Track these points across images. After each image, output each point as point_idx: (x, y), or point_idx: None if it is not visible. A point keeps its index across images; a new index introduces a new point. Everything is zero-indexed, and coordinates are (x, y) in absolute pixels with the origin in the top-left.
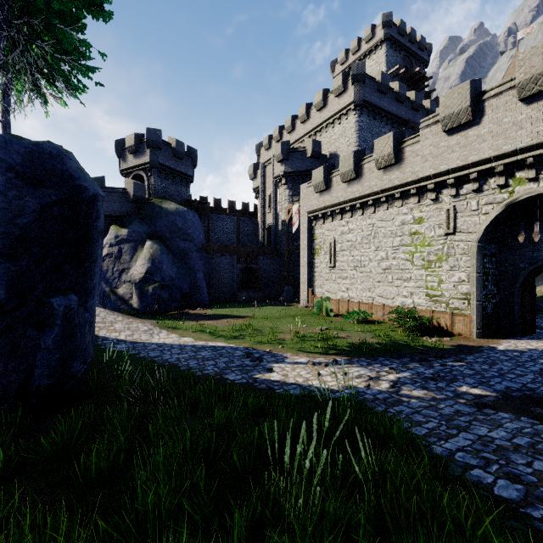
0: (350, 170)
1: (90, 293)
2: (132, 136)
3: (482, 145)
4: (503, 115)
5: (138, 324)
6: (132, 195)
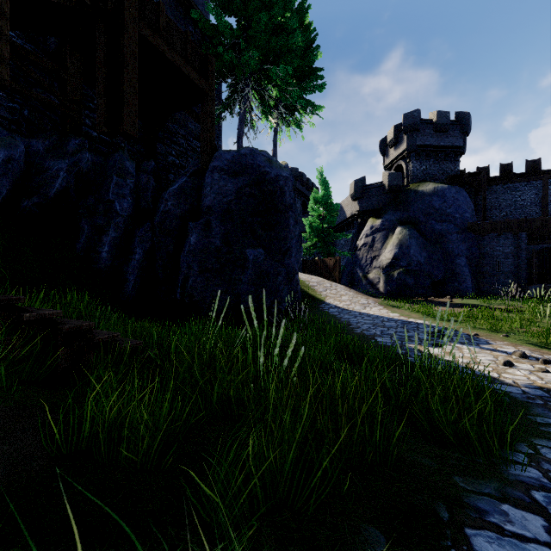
0: None
1: (285, 254)
2: (392, 129)
3: None
4: None
5: (361, 299)
6: (387, 186)
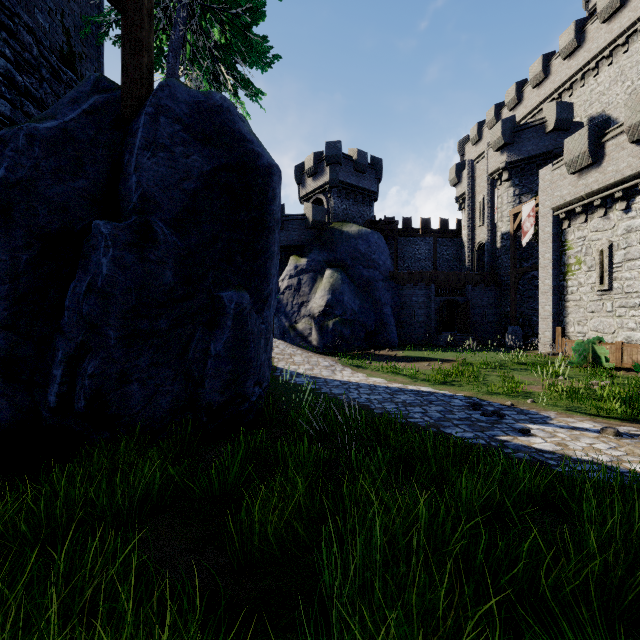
0: None
1: (265, 301)
2: (311, 156)
3: None
4: None
5: (318, 359)
6: (311, 220)
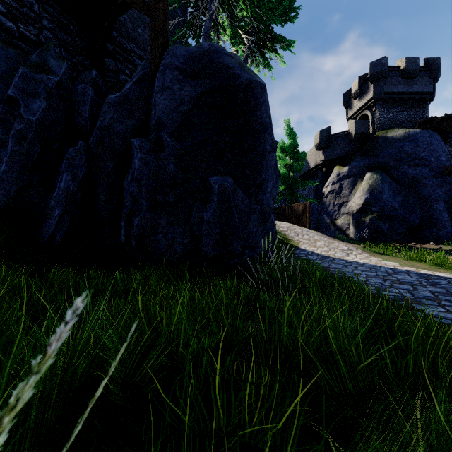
0: None
1: (259, 187)
2: (356, 80)
3: None
4: None
5: (339, 244)
6: (353, 134)
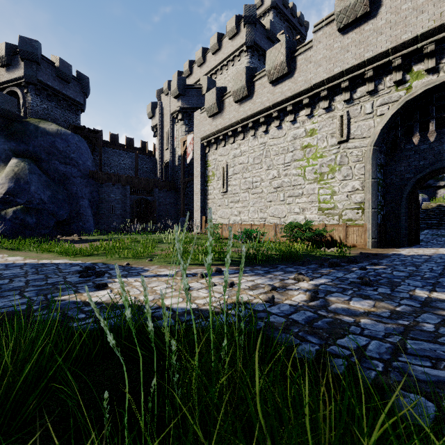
0: (242, 86)
1: None
2: (3, 45)
3: (379, 38)
4: (402, 2)
5: None
6: None
